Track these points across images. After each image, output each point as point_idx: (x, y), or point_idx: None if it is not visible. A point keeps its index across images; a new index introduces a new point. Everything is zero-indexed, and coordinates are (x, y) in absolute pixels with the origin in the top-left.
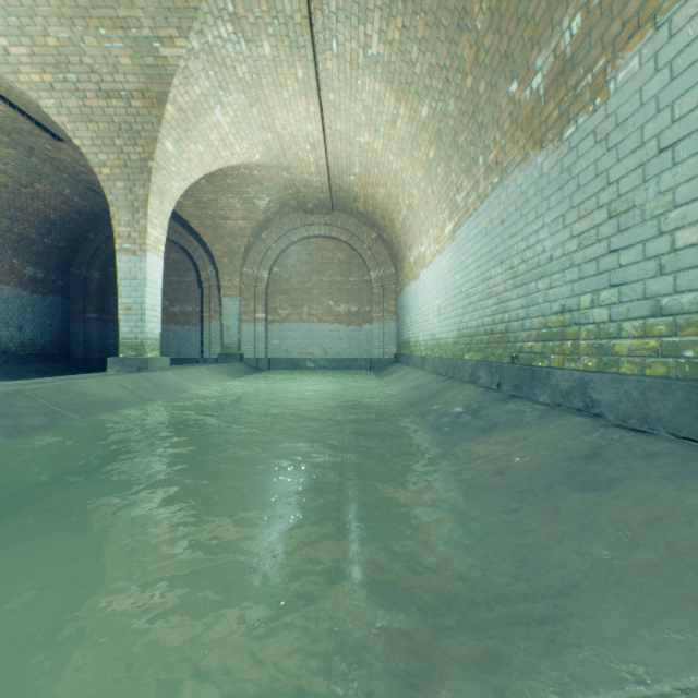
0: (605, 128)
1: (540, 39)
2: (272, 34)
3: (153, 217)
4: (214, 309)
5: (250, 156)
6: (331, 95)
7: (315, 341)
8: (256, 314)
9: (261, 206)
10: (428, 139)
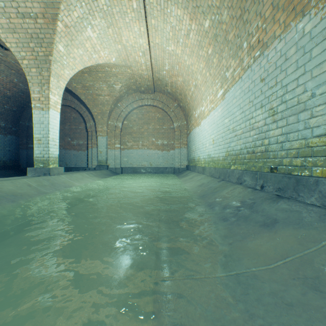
0: None
1: None
2: None
3: (53, 89)
4: (93, 142)
5: (109, 59)
6: (152, 20)
7: (145, 159)
8: (115, 145)
9: (117, 88)
10: (208, 41)
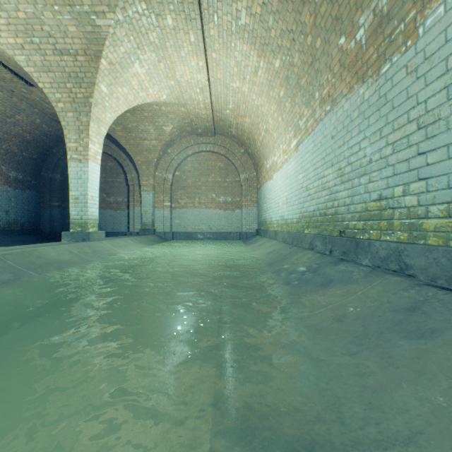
0: (415, 62)
1: (363, 3)
2: (172, 10)
3: (93, 137)
4: (136, 199)
5: (159, 96)
6: (213, 54)
7: (203, 221)
8: (164, 203)
9: (167, 131)
10: (279, 82)
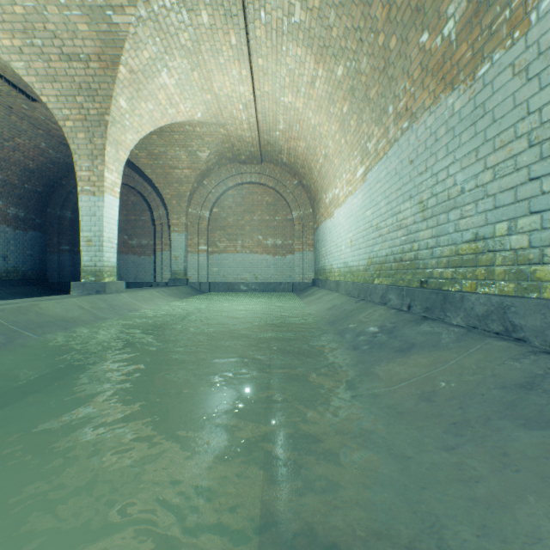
0: (526, 58)
1: None
2: (208, 3)
3: (109, 163)
4: (164, 242)
5: (192, 114)
6: (259, 60)
7: (247, 269)
8: (199, 246)
9: (202, 157)
10: (342, 95)
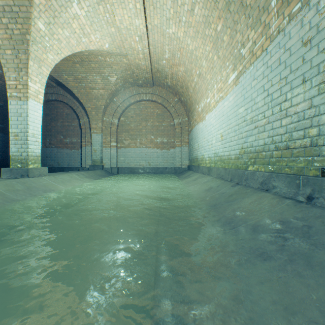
0: None
1: None
2: None
3: (32, 75)
4: (87, 140)
5: (102, 44)
6: None
7: (144, 158)
8: (111, 143)
9: (112, 81)
10: (217, 14)
